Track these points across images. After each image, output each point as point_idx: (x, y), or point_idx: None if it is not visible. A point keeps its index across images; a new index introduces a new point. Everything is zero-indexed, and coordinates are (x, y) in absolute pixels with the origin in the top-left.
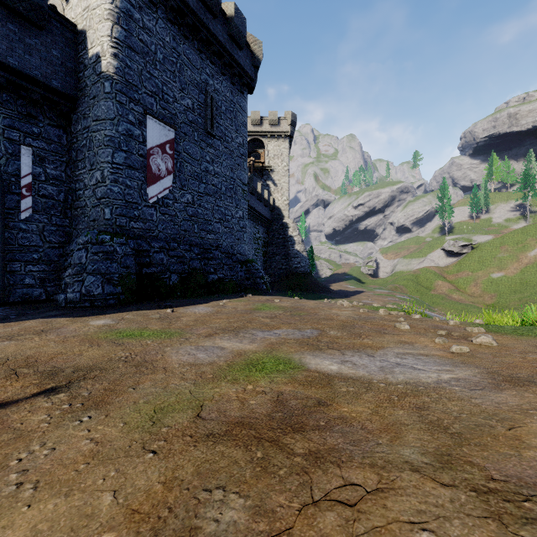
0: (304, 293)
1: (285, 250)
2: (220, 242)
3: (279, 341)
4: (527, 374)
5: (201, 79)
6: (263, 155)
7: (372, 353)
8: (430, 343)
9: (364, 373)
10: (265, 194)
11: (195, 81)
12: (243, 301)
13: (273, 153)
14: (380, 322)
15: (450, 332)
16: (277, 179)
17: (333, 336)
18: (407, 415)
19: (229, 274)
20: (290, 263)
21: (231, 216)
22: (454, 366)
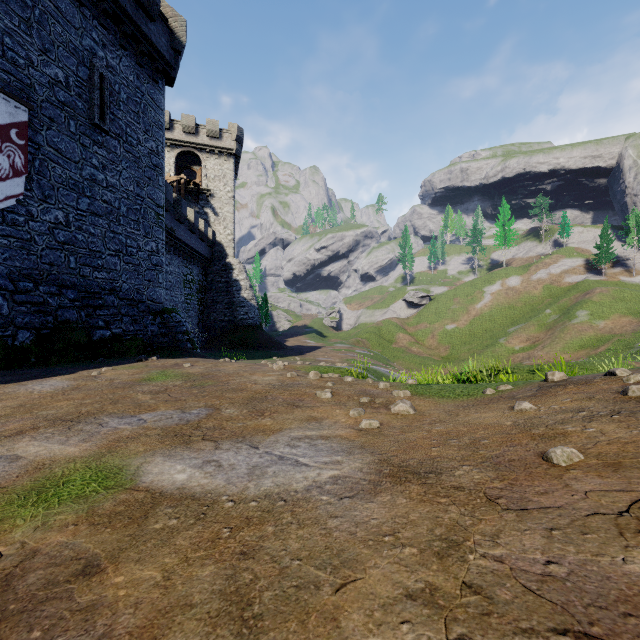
0: (251, 351)
1: (229, 297)
2: (117, 283)
3: (134, 434)
4: (419, 460)
5: (83, 44)
6: (199, 174)
7: (258, 442)
8: (344, 417)
9: (220, 483)
10: (201, 224)
11: (70, 45)
12: (136, 368)
13: (214, 174)
14: (302, 390)
15: (374, 399)
16: (218, 206)
17: (225, 418)
18: (211, 578)
19: (132, 329)
20: (235, 313)
21: (136, 247)
22: (348, 453)
